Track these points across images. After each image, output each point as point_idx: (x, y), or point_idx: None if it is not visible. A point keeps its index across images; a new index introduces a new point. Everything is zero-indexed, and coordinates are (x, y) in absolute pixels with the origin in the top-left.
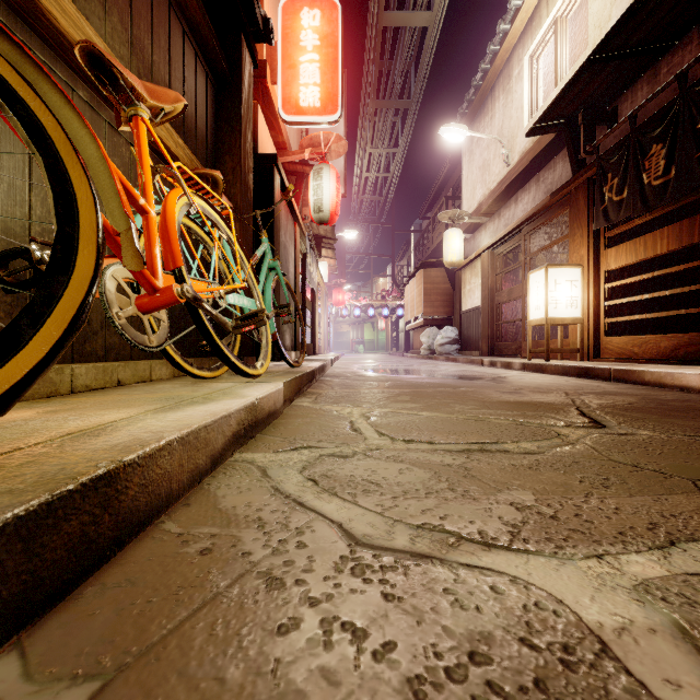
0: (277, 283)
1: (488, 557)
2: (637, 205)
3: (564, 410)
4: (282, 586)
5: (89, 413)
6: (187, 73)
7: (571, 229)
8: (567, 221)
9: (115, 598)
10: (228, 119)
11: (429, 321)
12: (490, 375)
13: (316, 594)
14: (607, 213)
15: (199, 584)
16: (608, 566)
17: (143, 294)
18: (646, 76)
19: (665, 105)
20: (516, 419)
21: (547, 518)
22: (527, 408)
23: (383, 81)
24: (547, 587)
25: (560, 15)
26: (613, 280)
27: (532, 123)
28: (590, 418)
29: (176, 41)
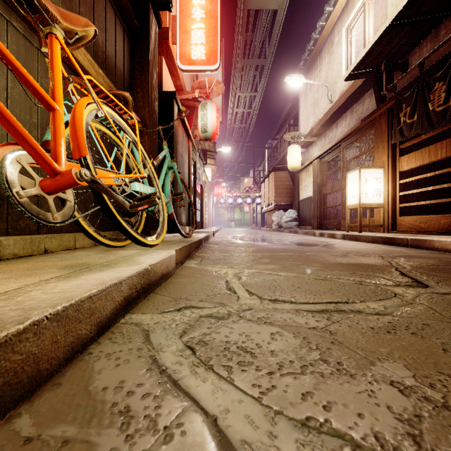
0: (176, 180)
1: None
2: (424, 125)
3: (388, 271)
4: None
5: None
6: (108, 26)
7: (376, 143)
8: (371, 139)
9: None
10: (139, 62)
11: (278, 206)
12: (322, 243)
13: None
14: (402, 131)
15: None
16: None
17: (47, 177)
18: (430, 36)
19: (445, 55)
20: (355, 279)
21: (441, 409)
22: (359, 269)
23: (247, 47)
24: None
25: None
26: (405, 178)
27: (348, 73)
28: (411, 278)
29: (99, 0)
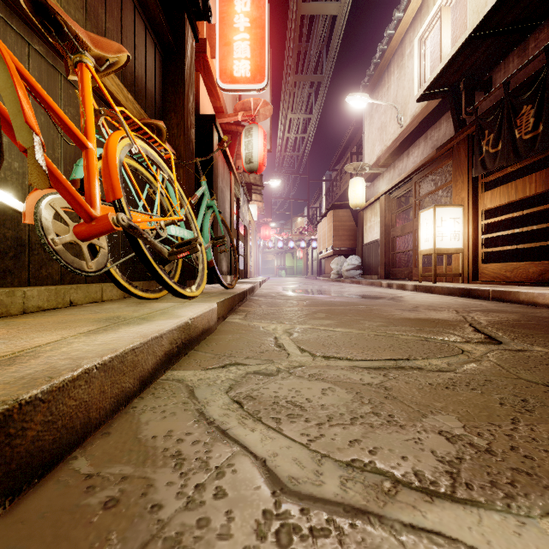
0: (215, 220)
1: (433, 512)
2: (510, 155)
3: (460, 327)
4: None
5: (21, 336)
6: (138, 42)
7: (454, 176)
8: (449, 171)
9: None
10: (173, 83)
11: (337, 251)
12: (389, 295)
13: None
14: (484, 163)
15: None
16: None
17: (81, 222)
18: (517, 50)
19: (534, 73)
20: (420, 335)
21: (483, 453)
22: (427, 324)
23: (301, 60)
24: None
25: (444, 4)
26: (488, 218)
27: (421, 91)
28: (484, 334)
29: (128, 13)
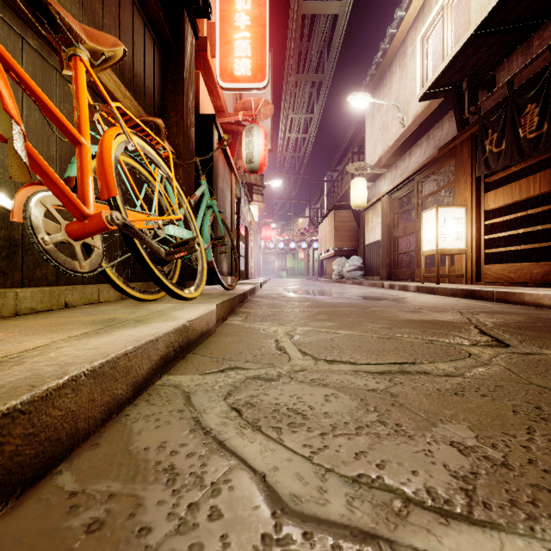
0: (215, 221)
1: (449, 537)
2: (513, 155)
3: (465, 329)
4: None
5: (9, 340)
6: (136, 39)
7: (456, 176)
8: (451, 171)
9: None
10: (172, 81)
11: (339, 252)
12: (391, 296)
13: None
14: (488, 163)
15: None
16: None
17: (74, 221)
18: (521, 48)
19: (538, 71)
20: (425, 337)
21: (499, 467)
22: (432, 326)
23: (302, 59)
24: None
25: (447, 3)
26: (491, 218)
27: (423, 91)
28: (491, 336)
29: (126, 9)
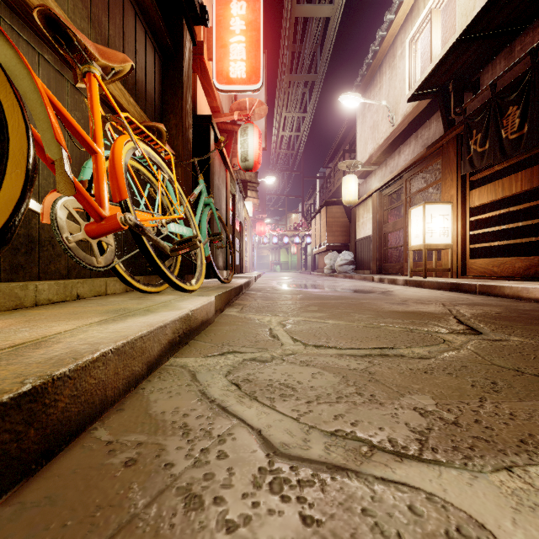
0: (212, 217)
1: (401, 469)
2: (496, 154)
3: (445, 319)
4: (200, 506)
5: (40, 325)
6: (138, 47)
7: (443, 174)
8: (439, 168)
9: (29, 522)
10: (172, 85)
11: (331, 246)
12: (380, 289)
13: (234, 516)
14: (472, 162)
15: (118, 503)
16: (520, 480)
17: (92, 222)
18: (504, 52)
19: (519, 75)
20: (406, 326)
21: (450, 425)
22: (414, 317)
23: (295, 60)
24: (465, 507)
25: (434, 7)
26: (476, 214)
27: (412, 91)
28: (467, 325)
29: (129, 20)
